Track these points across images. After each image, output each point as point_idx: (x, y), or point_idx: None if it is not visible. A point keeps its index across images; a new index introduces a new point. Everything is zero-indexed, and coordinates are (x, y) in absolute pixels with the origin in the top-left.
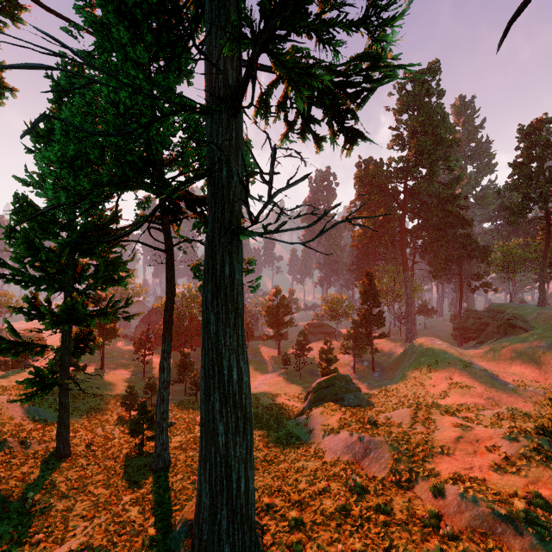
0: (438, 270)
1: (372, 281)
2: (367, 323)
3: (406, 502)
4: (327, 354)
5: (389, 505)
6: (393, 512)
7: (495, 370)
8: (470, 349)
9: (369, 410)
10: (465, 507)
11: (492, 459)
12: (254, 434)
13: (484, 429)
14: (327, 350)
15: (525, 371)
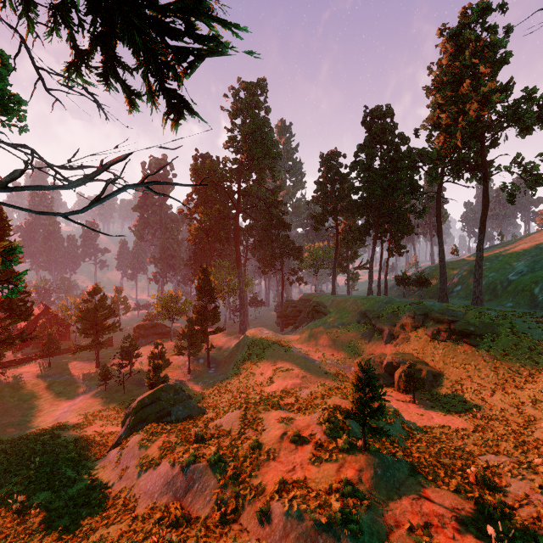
0: (266, 266)
1: (208, 277)
2: (203, 320)
3: None
4: (155, 361)
5: None
6: None
7: (307, 350)
8: (289, 334)
9: (199, 419)
10: (290, 527)
11: (311, 450)
12: (29, 505)
13: (303, 418)
14: (158, 354)
15: (326, 347)
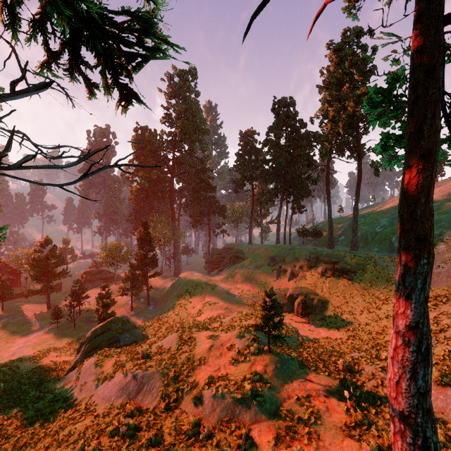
0: (196, 221)
1: (147, 230)
2: (144, 266)
3: (174, 422)
4: (104, 300)
5: (160, 434)
6: (163, 439)
7: (229, 288)
8: (215, 276)
9: (144, 343)
10: (216, 405)
11: (231, 355)
12: (1, 419)
13: (226, 335)
14: (105, 295)
15: (244, 285)
